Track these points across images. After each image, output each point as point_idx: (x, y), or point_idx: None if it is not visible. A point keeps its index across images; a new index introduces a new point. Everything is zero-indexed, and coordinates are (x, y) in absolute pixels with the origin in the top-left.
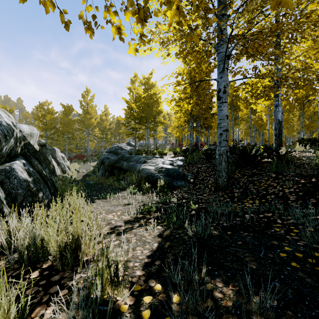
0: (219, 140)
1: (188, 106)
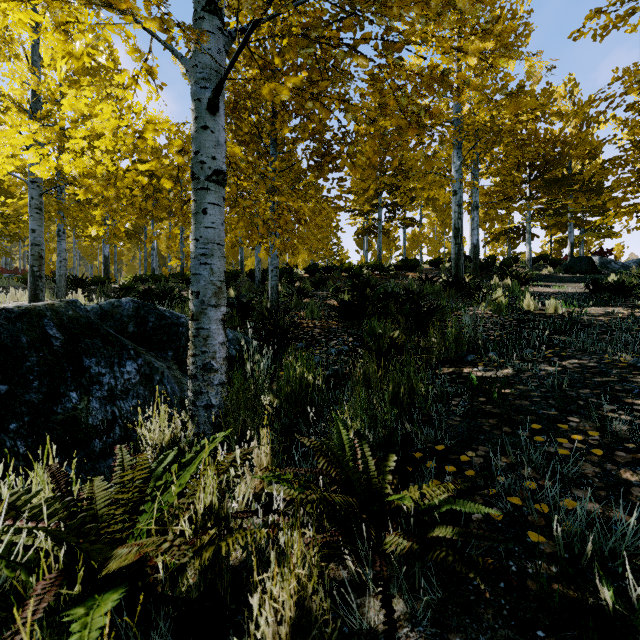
0: (59, 266)
1: None
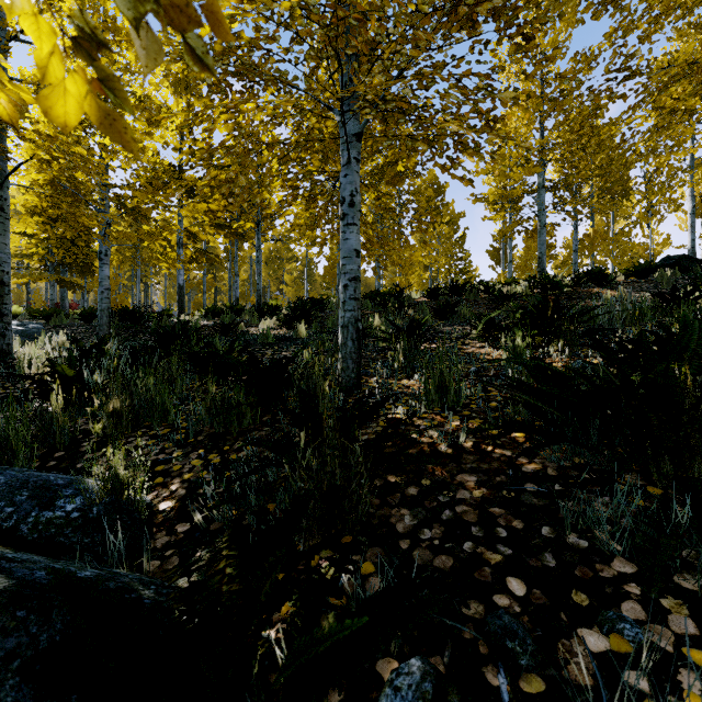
0: (101, 297)
1: (48, 238)
